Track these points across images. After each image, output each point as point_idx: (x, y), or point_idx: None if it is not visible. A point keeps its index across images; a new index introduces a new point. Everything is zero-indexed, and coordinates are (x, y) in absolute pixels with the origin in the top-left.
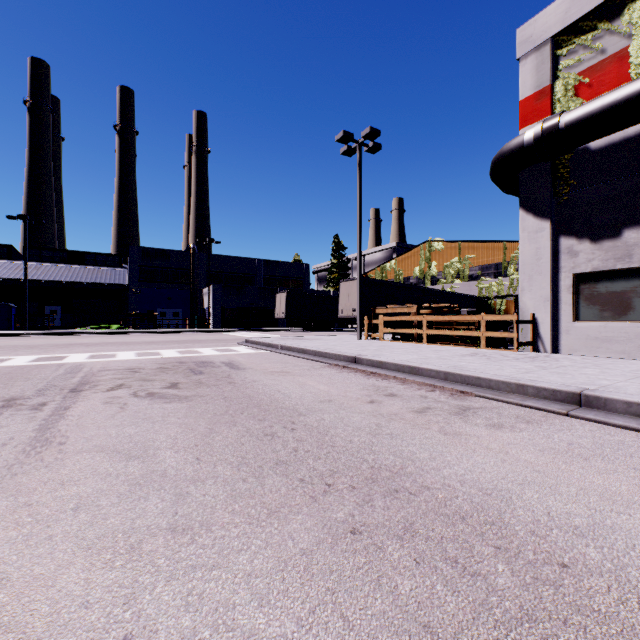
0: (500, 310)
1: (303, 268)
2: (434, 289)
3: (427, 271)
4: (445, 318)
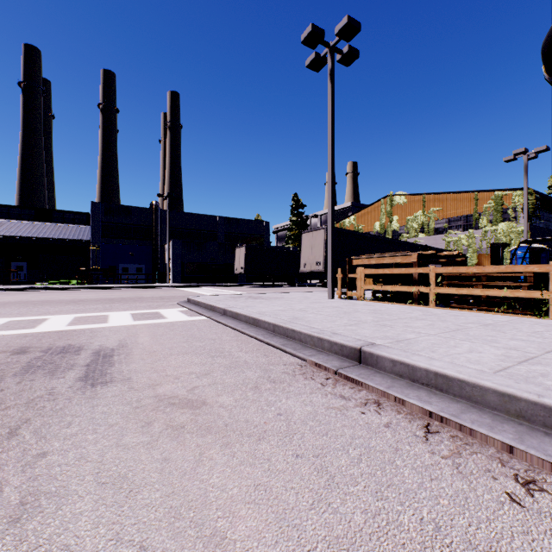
0: (471, 264)
1: (263, 226)
2: (403, 241)
3: (388, 226)
4: (471, 270)
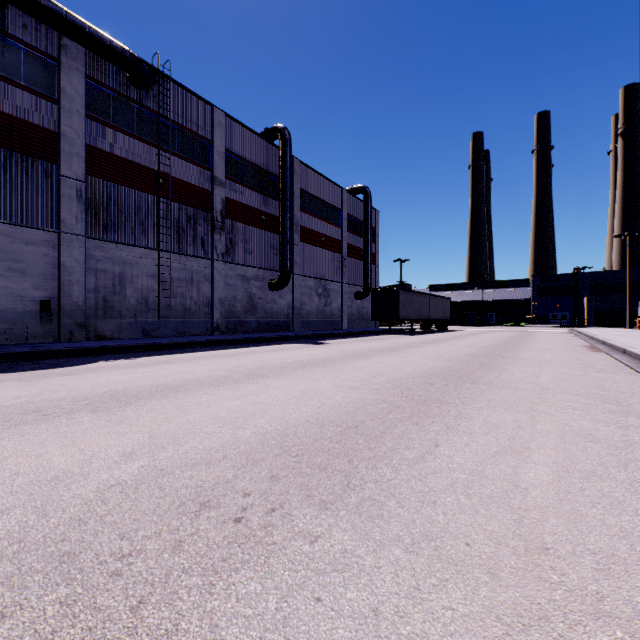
0: None
1: None
2: None
3: None
4: None
